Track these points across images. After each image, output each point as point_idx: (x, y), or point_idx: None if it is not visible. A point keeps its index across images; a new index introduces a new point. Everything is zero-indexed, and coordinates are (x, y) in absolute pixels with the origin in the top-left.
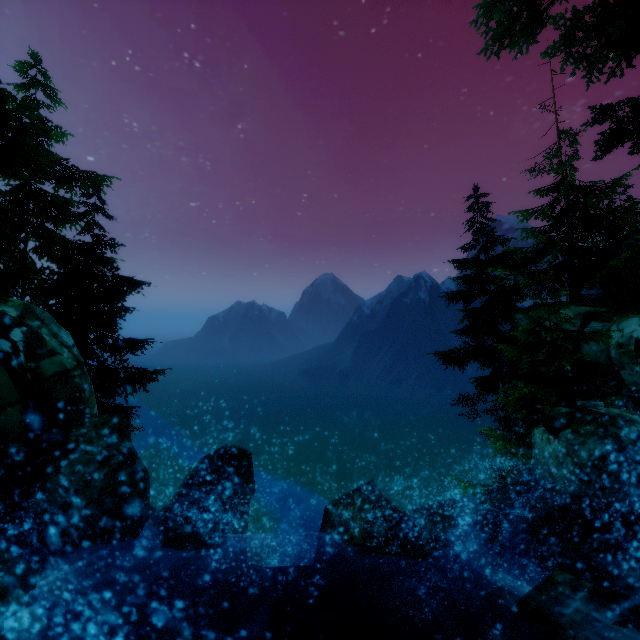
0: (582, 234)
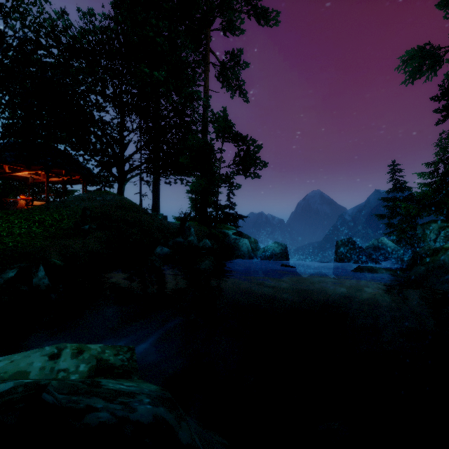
0: (447, 187)
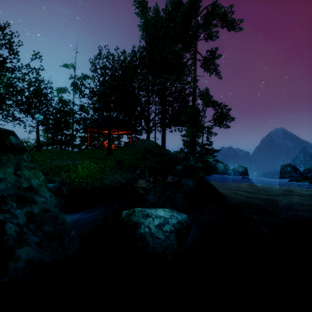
0: None
